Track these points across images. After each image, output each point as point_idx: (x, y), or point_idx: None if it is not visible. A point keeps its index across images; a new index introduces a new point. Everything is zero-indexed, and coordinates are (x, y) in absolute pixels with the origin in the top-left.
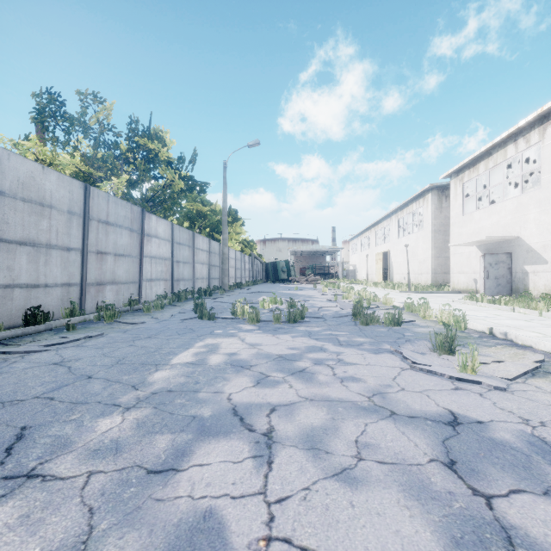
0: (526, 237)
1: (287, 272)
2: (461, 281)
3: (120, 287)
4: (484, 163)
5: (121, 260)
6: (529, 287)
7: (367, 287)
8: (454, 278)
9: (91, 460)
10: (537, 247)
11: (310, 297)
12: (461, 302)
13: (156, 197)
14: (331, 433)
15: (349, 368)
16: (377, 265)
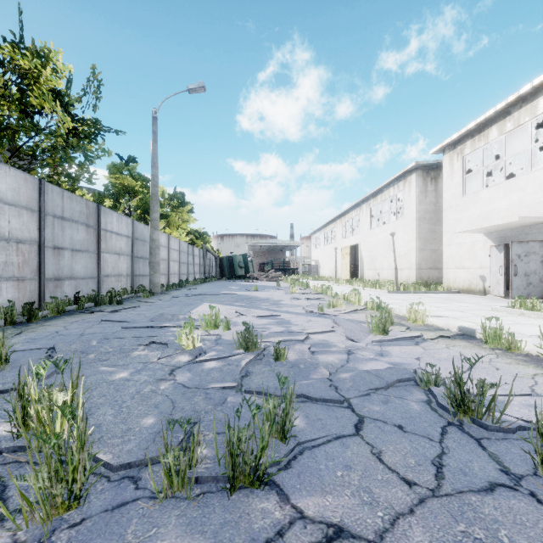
0: None
1: (245, 267)
2: (459, 279)
3: None
4: (497, 126)
5: None
6: None
7: (338, 284)
8: (449, 274)
9: None
10: None
11: (277, 304)
12: (511, 312)
13: (36, 148)
14: None
15: None
16: (344, 260)
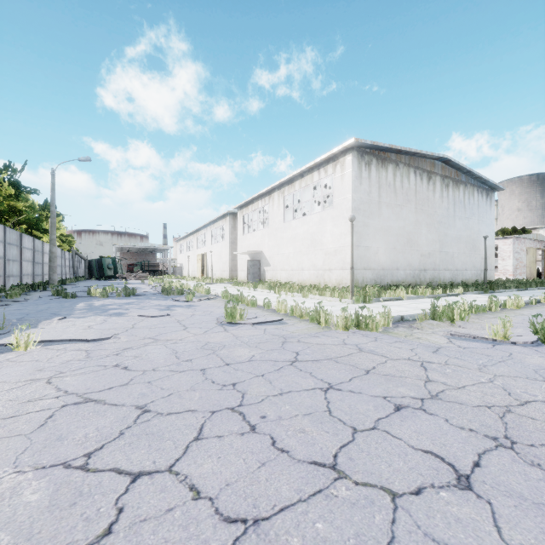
0: (265, 252)
1: (114, 269)
2: (242, 276)
3: None
4: (251, 206)
5: None
6: (266, 278)
7: (187, 281)
8: (239, 274)
9: (84, 313)
10: (268, 258)
11: (138, 288)
12: (230, 287)
13: None
14: (143, 308)
15: (152, 303)
16: (198, 264)
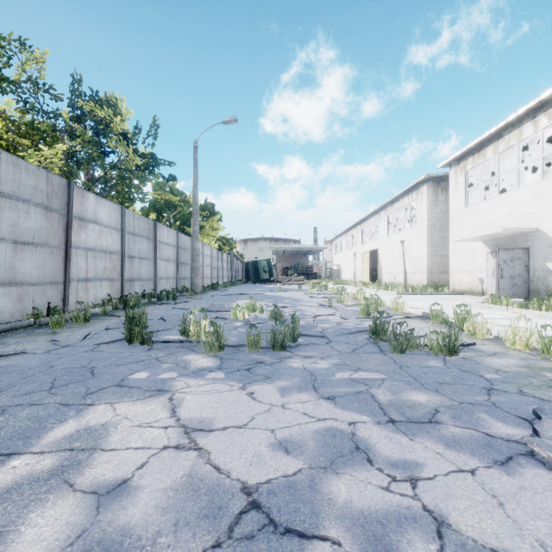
0: (549, 229)
1: (269, 272)
2: (463, 281)
3: (26, 290)
4: (492, 146)
5: (29, 250)
6: None
7: (356, 287)
8: (454, 278)
9: None
10: None
11: (297, 300)
12: (482, 307)
13: (107, 178)
14: None
15: None
16: (364, 264)
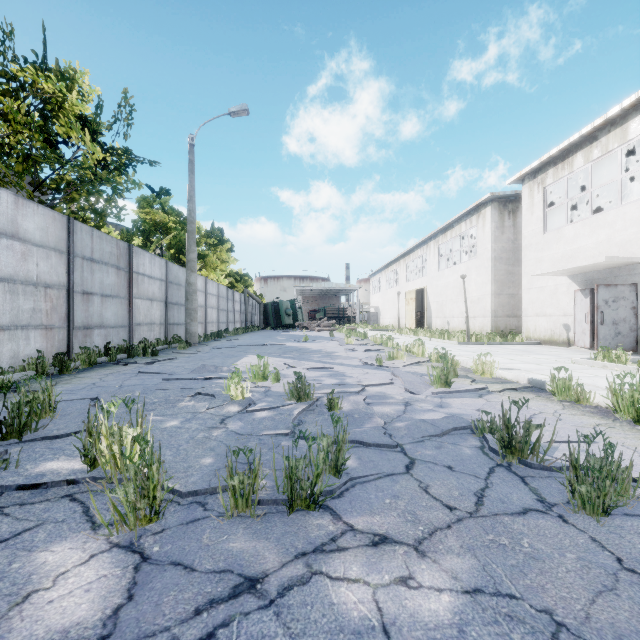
0: None
1: (293, 315)
2: (540, 328)
3: None
4: (583, 153)
5: None
6: None
7: (401, 335)
8: (528, 323)
9: None
10: None
11: (330, 355)
12: (593, 365)
13: (60, 181)
14: None
15: None
16: (408, 306)
